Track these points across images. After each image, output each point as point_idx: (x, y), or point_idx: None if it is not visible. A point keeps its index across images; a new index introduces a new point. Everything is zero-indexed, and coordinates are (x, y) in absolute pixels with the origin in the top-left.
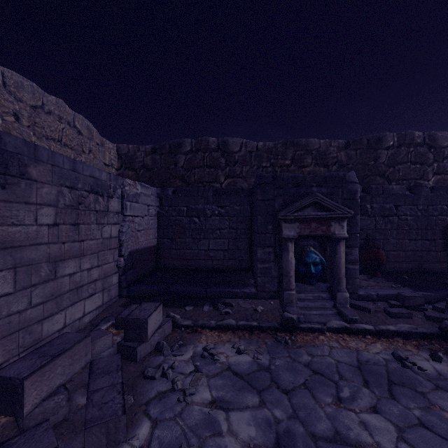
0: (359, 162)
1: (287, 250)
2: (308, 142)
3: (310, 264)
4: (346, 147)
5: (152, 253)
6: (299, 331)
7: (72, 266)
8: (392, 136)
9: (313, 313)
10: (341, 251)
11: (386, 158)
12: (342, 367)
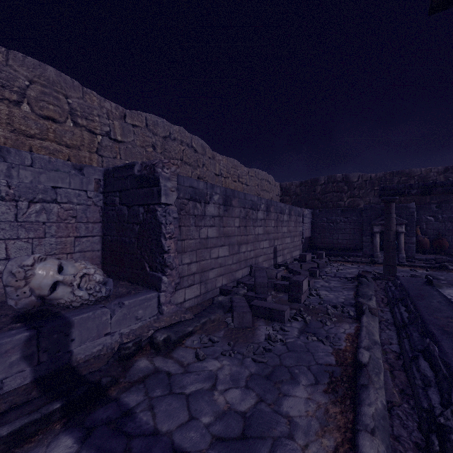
0: None
1: (375, 237)
2: (410, 171)
3: None
4: (445, 171)
5: (309, 240)
6: (377, 264)
7: (295, 239)
8: None
9: None
10: (401, 237)
11: None
12: None
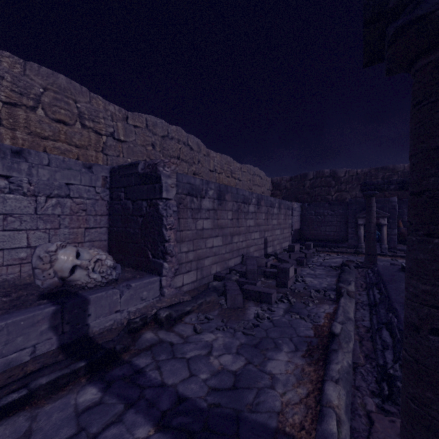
0: None
1: (360, 229)
2: (394, 167)
3: None
4: None
5: (298, 232)
6: (361, 254)
7: (285, 231)
8: None
9: None
10: (384, 229)
11: None
12: None
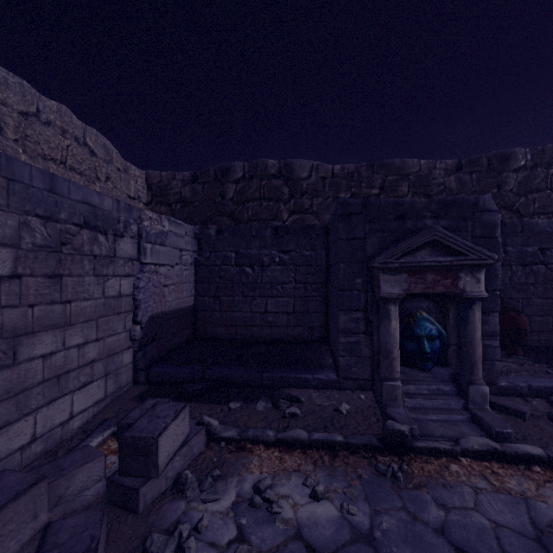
0: (476, 189)
1: (388, 317)
2: (403, 163)
3: (422, 339)
4: (457, 169)
5: (186, 317)
6: (413, 453)
7: (48, 342)
8: (524, 152)
9: (432, 418)
10: (475, 319)
11: (515, 184)
12: (507, 538)
